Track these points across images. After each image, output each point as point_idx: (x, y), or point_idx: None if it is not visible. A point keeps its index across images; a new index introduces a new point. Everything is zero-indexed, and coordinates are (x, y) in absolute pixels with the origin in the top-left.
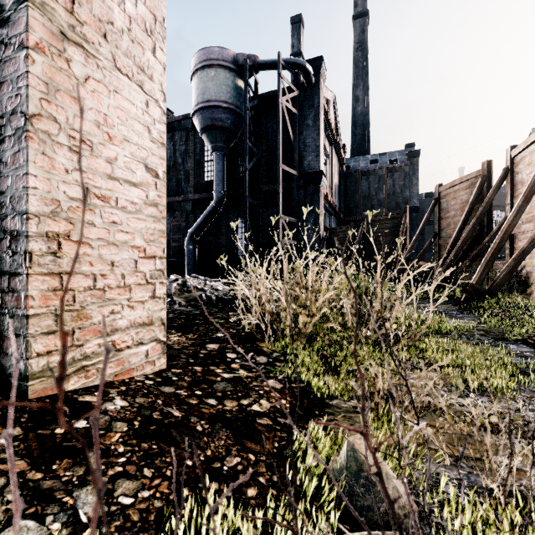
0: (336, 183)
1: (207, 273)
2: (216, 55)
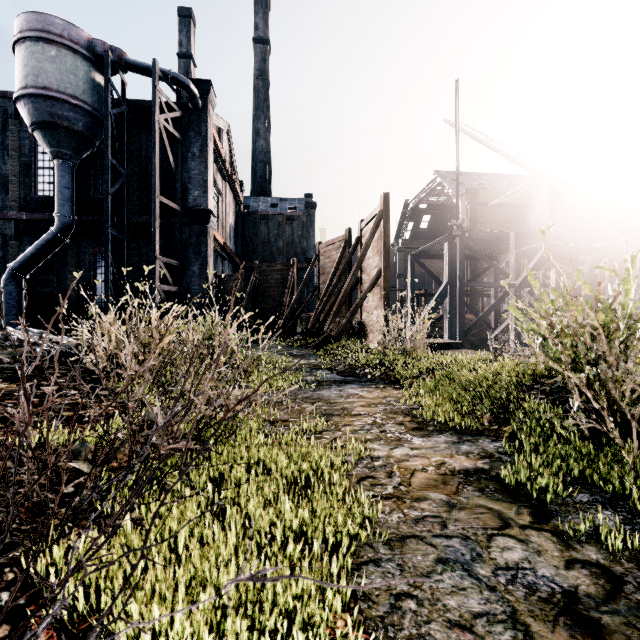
0: (232, 224)
1: (44, 327)
2: (58, 29)
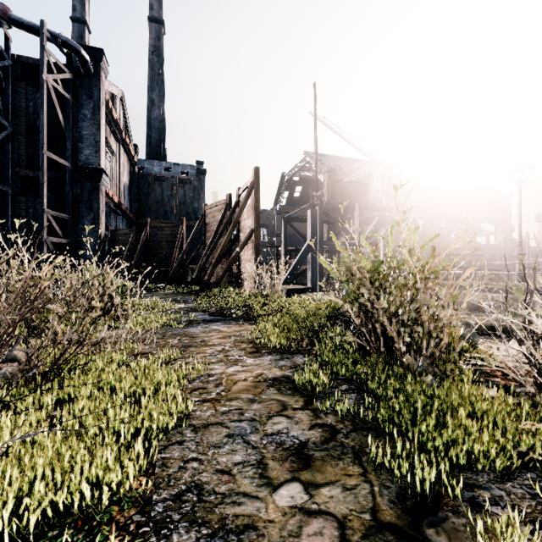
0: (126, 183)
1: None
2: None
